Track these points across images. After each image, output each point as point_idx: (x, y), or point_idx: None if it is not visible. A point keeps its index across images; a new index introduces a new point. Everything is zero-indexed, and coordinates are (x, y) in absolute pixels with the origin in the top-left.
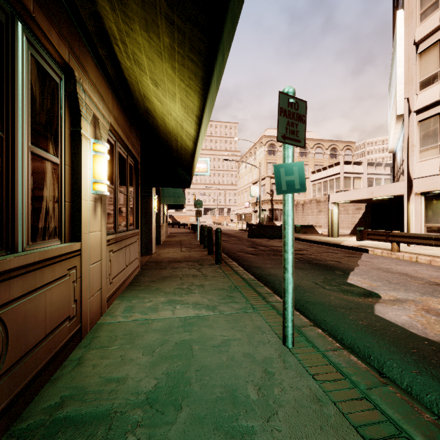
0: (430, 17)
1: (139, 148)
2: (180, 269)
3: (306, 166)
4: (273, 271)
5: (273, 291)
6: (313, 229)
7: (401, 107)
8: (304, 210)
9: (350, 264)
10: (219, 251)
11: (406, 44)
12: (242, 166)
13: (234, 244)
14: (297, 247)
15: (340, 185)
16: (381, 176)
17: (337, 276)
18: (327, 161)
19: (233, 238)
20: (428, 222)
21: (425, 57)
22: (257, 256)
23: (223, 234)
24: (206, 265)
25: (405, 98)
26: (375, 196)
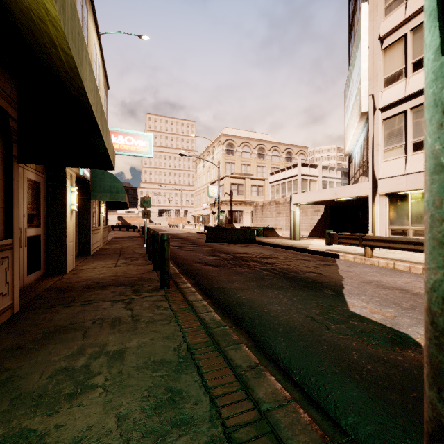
0: (395, 11)
1: (16, 92)
2: (96, 306)
3: (263, 168)
4: (245, 295)
5: (253, 340)
6: (273, 231)
7: (365, 104)
8: (264, 211)
9: (334, 276)
10: (166, 270)
11: (371, 38)
12: (199, 166)
13: (190, 251)
14: (263, 253)
15: (298, 187)
16: (333, 179)
17: (331, 299)
18: (283, 164)
19: (189, 242)
20: (393, 224)
21: (390, 53)
22: (219, 268)
23: (178, 238)
24: (144, 292)
25: (370, 95)
26: (339, 197)
